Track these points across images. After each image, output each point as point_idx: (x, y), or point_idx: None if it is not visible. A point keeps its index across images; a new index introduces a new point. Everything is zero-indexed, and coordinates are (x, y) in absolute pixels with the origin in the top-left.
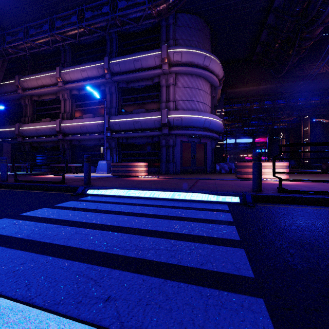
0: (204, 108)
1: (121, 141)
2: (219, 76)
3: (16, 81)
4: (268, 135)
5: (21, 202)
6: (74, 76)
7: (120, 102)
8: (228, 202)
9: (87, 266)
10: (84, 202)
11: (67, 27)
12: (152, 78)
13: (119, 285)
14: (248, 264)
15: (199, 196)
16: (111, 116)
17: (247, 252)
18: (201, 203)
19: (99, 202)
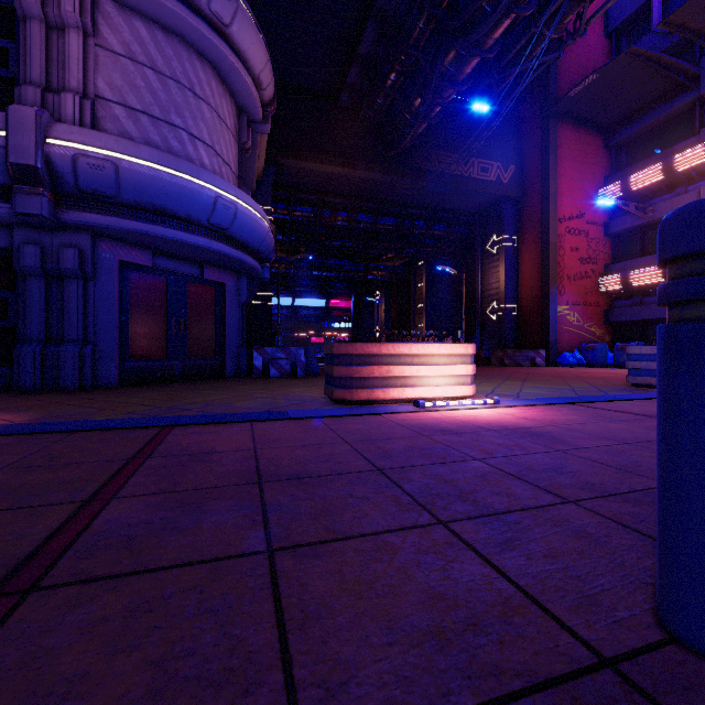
0: (214, 167)
1: None
2: (263, 88)
3: None
4: (353, 296)
5: None
6: None
7: None
8: None
9: None
10: None
11: None
12: None
13: None
14: None
15: None
16: None
17: None
18: None
19: None
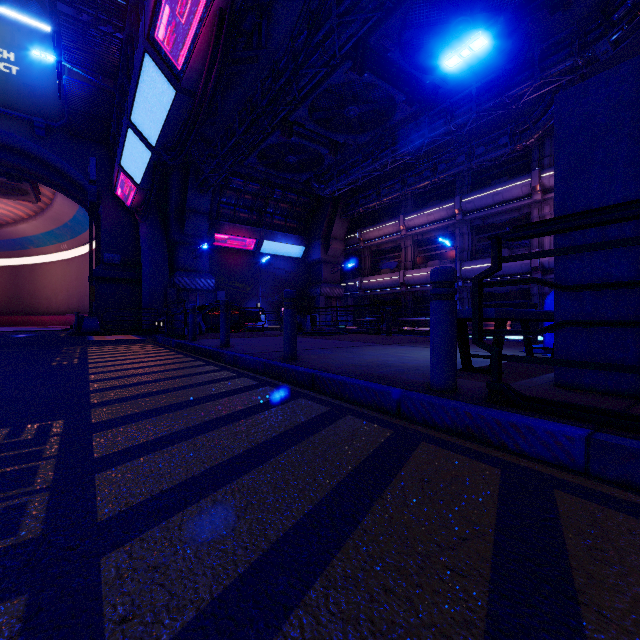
0: None
1: None
2: None
3: (358, 235)
4: None
5: None
6: (419, 222)
7: (473, 242)
8: None
9: None
10: None
11: (418, 182)
12: (518, 209)
13: None
14: None
15: None
16: (463, 263)
17: None
18: None
19: None
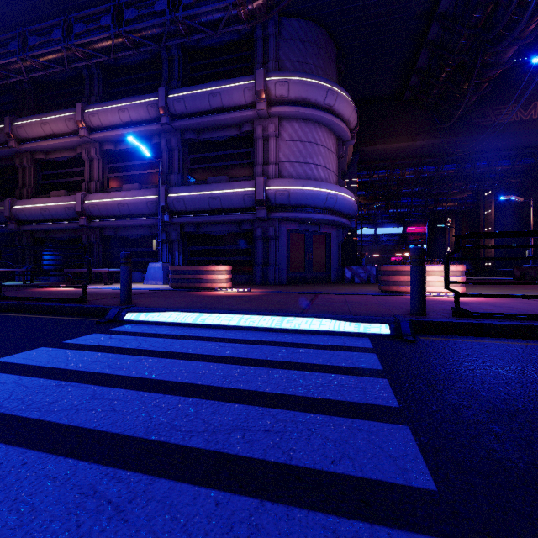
0: (326, 176)
1: (188, 229)
2: (351, 123)
3: (5, 126)
4: (427, 222)
5: (2, 337)
6: (107, 119)
7: (186, 163)
8: (370, 333)
9: (105, 472)
10: (117, 336)
11: (93, 35)
12: (240, 125)
13: (165, 518)
14: (421, 461)
15: (321, 324)
16: (170, 188)
17: (416, 433)
18: (324, 336)
19: (144, 335)
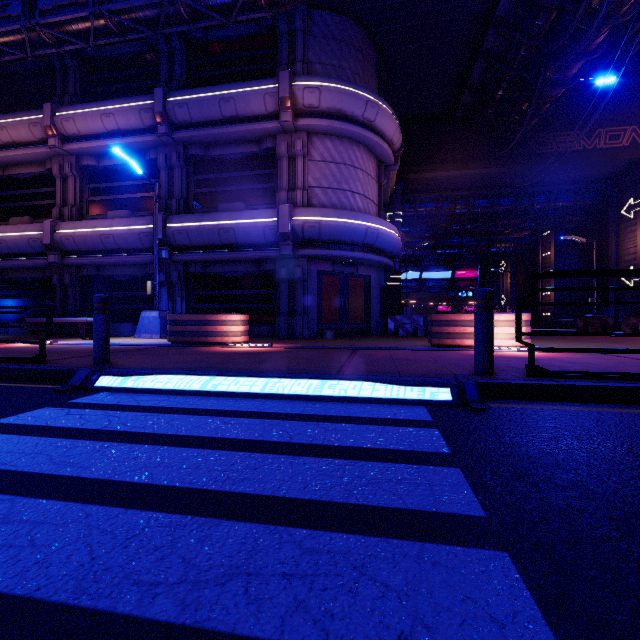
0: (365, 206)
1: (193, 269)
2: (394, 144)
3: None
4: (479, 266)
5: None
6: (85, 125)
7: (191, 186)
8: (427, 400)
9: None
10: (79, 411)
11: (66, 13)
12: (259, 140)
13: None
14: (543, 625)
15: (362, 388)
16: (170, 216)
17: (521, 566)
18: (368, 405)
19: (119, 408)
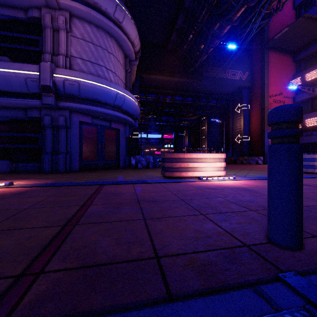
0: (116, 81)
1: None
2: (135, 46)
3: None
4: (173, 133)
5: None
6: None
7: None
8: None
9: None
10: None
11: None
12: (25, 9)
13: None
14: None
15: None
16: None
17: None
18: None
19: None
